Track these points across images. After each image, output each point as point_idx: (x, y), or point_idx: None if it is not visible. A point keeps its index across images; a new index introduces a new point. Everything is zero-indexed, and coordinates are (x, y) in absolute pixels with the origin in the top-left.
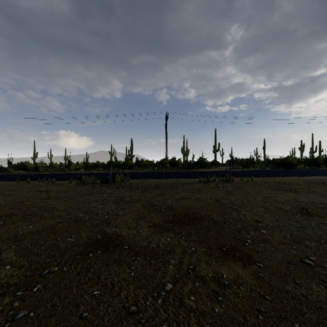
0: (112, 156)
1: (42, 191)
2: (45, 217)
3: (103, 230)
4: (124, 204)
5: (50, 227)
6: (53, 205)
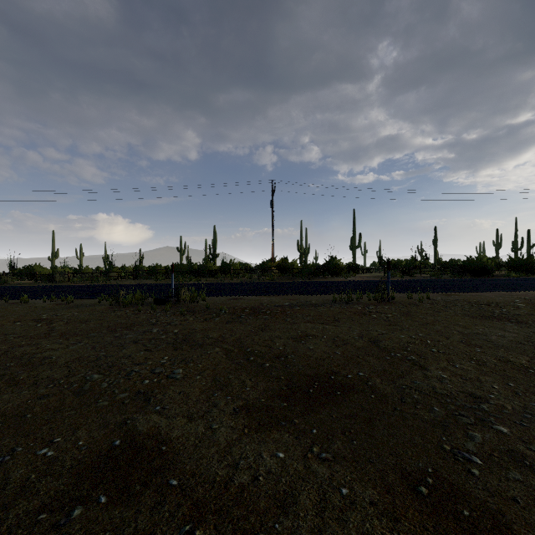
0: (182, 255)
1: (41, 321)
2: (17, 384)
3: (131, 421)
4: (190, 350)
5: (17, 411)
6: (48, 352)
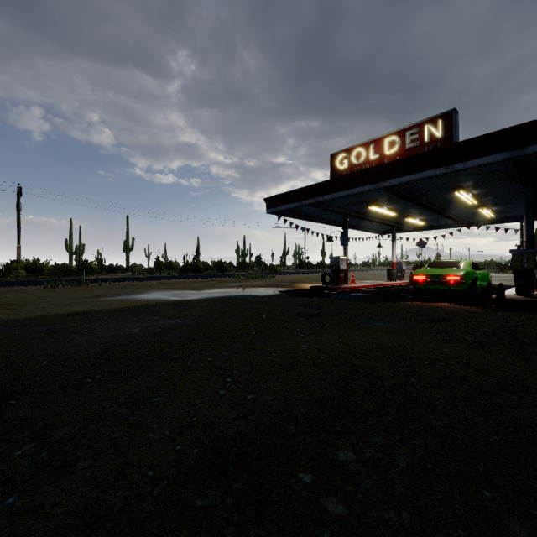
0: None
1: None
2: None
3: None
4: None
5: None
6: None
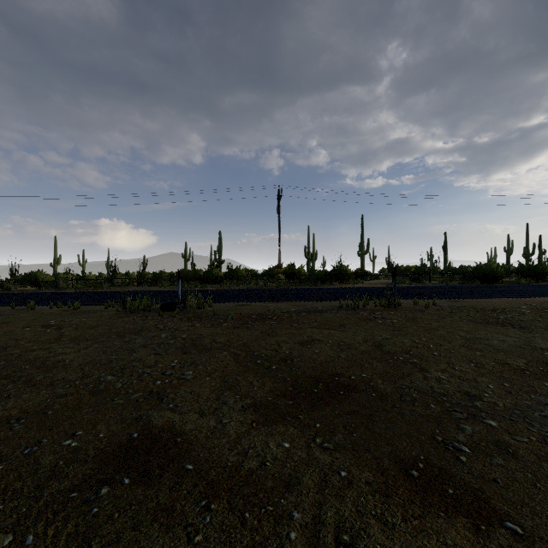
0: (186, 261)
1: (50, 326)
2: (35, 385)
3: (146, 417)
4: (199, 354)
5: (38, 409)
6: (60, 356)
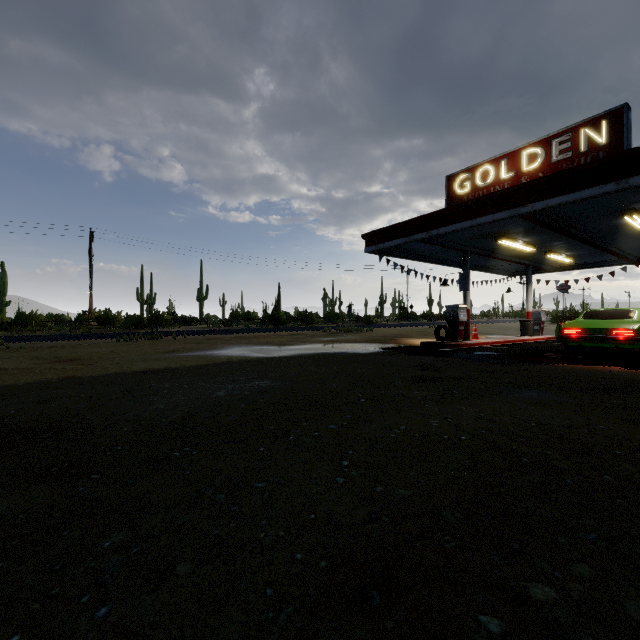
0: None
1: None
2: None
3: None
4: (3, 359)
5: None
6: None
